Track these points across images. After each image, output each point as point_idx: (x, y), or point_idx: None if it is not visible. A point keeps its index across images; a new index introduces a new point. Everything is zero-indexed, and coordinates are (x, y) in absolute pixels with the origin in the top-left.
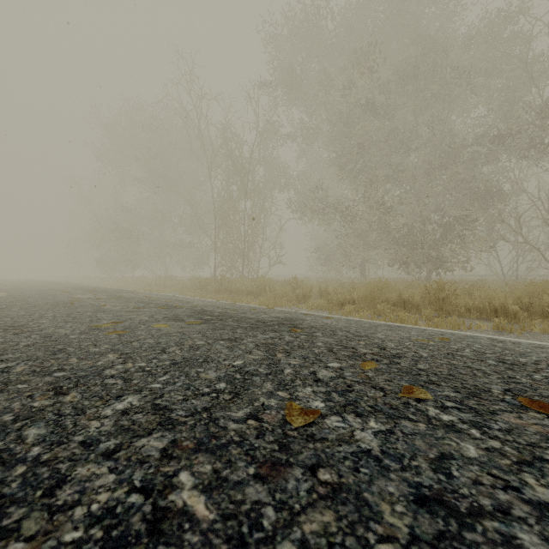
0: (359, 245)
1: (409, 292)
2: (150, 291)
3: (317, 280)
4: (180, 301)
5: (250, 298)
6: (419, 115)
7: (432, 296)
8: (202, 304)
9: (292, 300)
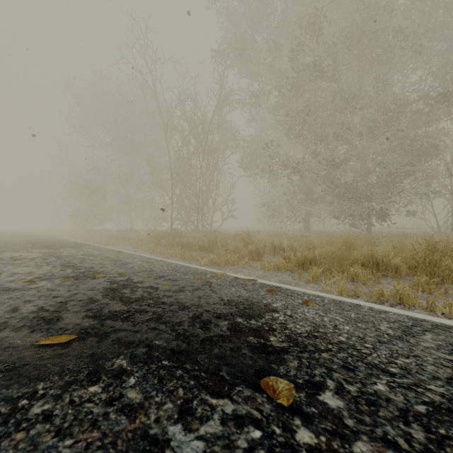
0: (304, 201)
1: (383, 251)
2: (106, 244)
3: (266, 233)
4: (115, 262)
5: (200, 254)
6: (363, 77)
7: (421, 258)
8: (136, 268)
9: (244, 257)
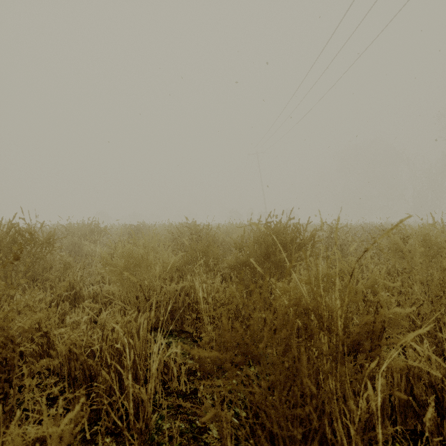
0: None
1: None
2: None
3: None
4: None
5: None
6: None
7: None
8: None
9: None
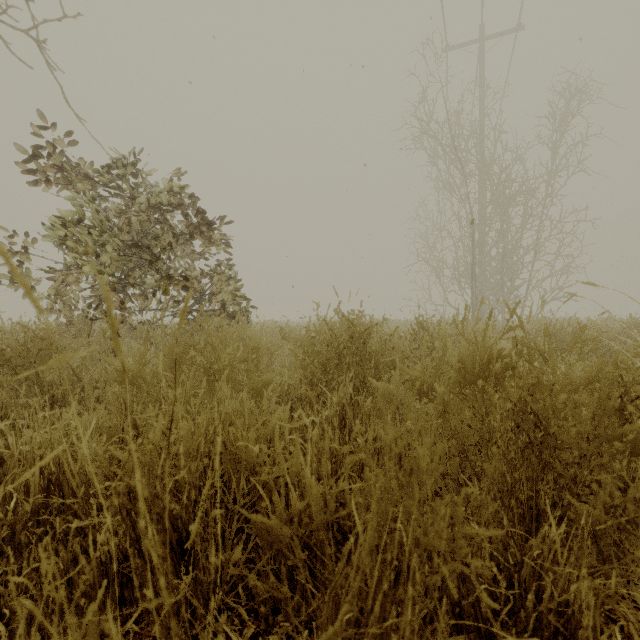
0: None
1: None
2: None
3: None
4: None
5: None
6: None
7: None
8: None
9: None
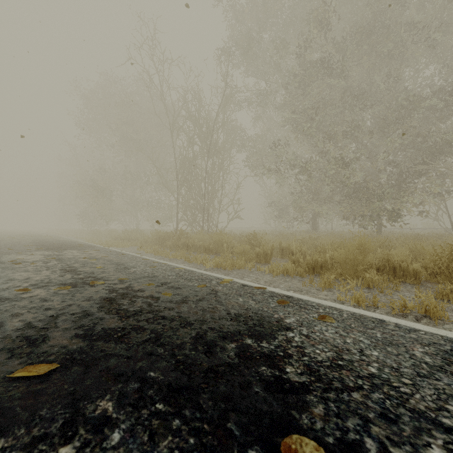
0: (312, 201)
1: (400, 256)
2: (111, 245)
3: (273, 234)
4: (117, 265)
5: (206, 257)
6: (374, 73)
7: (445, 264)
8: (138, 273)
9: (251, 259)
